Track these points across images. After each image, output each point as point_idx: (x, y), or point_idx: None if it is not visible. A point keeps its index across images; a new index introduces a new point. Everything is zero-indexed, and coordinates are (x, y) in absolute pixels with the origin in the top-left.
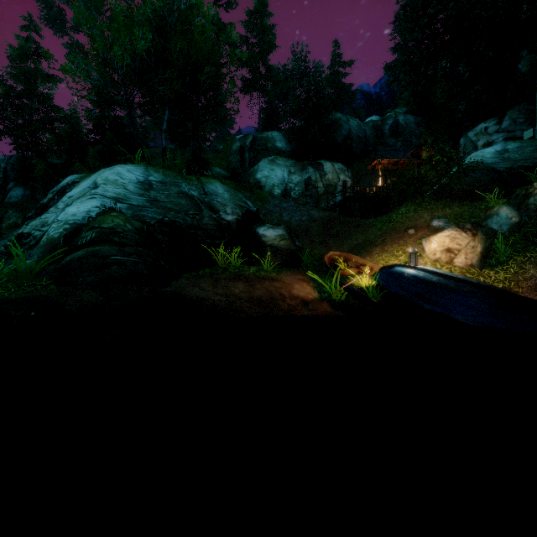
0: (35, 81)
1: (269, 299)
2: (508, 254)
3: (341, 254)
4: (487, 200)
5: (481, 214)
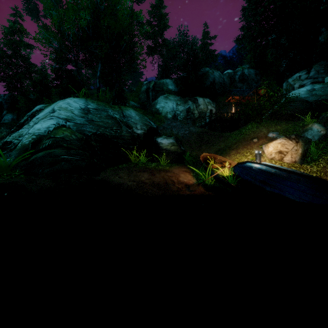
0: (19, 48)
1: (164, 183)
2: (319, 155)
3: (210, 155)
4: (303, 120)
5: (300, 129)
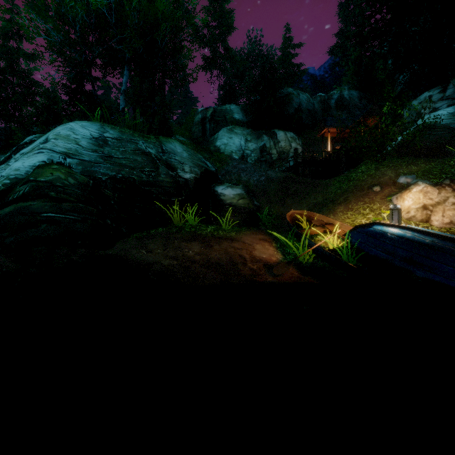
0: (17, 59)
1: (228, 262)
2: None
3: (302, 212)
4: (454, 157)
5: (452, 170)
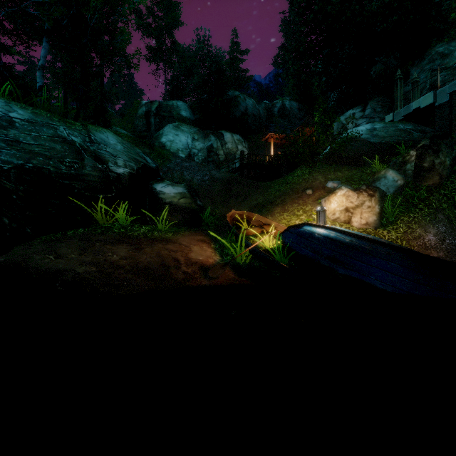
0: None
1: (159, 266)
2: (396, 214)
3: (243, 213)
4: (370, 166)
5: (368, 177)
